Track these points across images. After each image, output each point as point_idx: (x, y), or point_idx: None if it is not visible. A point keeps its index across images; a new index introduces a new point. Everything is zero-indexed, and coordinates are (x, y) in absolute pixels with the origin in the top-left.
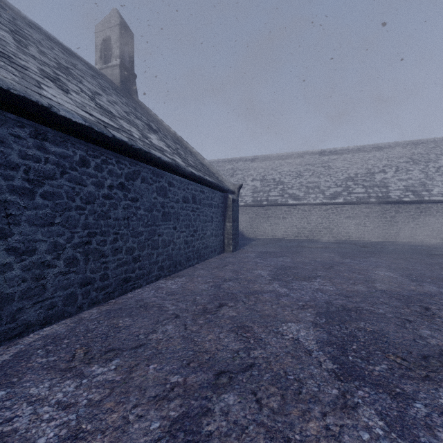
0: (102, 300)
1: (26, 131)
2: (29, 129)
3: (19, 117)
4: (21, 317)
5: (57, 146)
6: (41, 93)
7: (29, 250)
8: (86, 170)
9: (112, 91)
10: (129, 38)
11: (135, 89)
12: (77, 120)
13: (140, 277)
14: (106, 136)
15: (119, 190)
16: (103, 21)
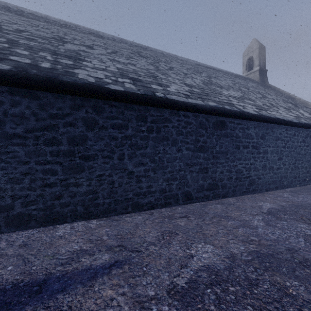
0: (298, 185)
1: (284, 129)
2: (284, 128)
3: (282, 125)
4: (283, 183)
5: (289, 131)
6: (283, 115)
7: (284, 164)
8: (294, 137)
9: (266, 90)
10: (263, 51)
11: (266, 79)
12: (296, 121)
13: (308, 180)
14: (302, 123)
15: (302, 142)
16: (247, 49)
